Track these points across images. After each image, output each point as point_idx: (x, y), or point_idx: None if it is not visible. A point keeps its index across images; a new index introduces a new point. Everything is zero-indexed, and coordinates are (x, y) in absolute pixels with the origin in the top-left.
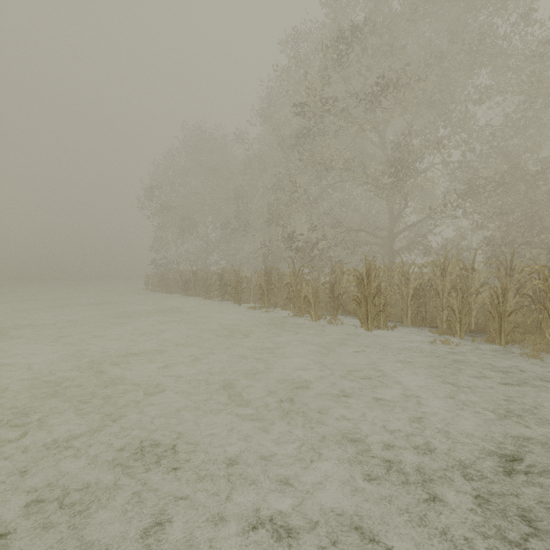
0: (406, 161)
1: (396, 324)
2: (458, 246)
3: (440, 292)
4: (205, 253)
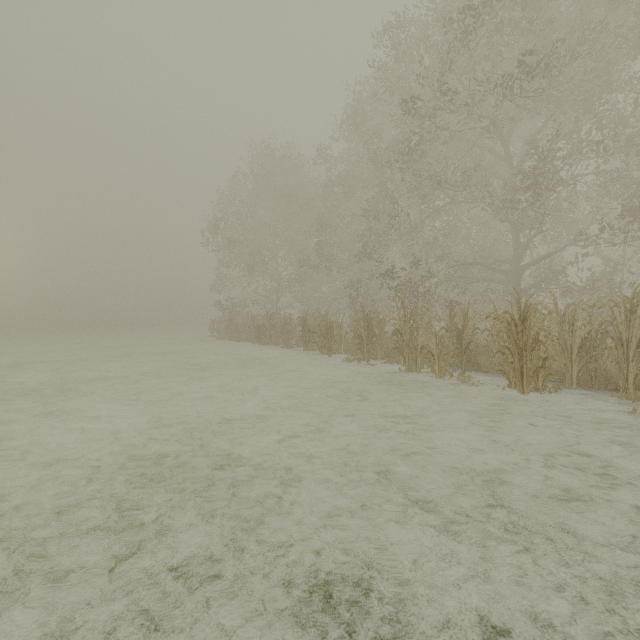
0: (546, 171)
1: (559, 385)
2: (611, 281)
3: (624, 342)
4: (276, 294)
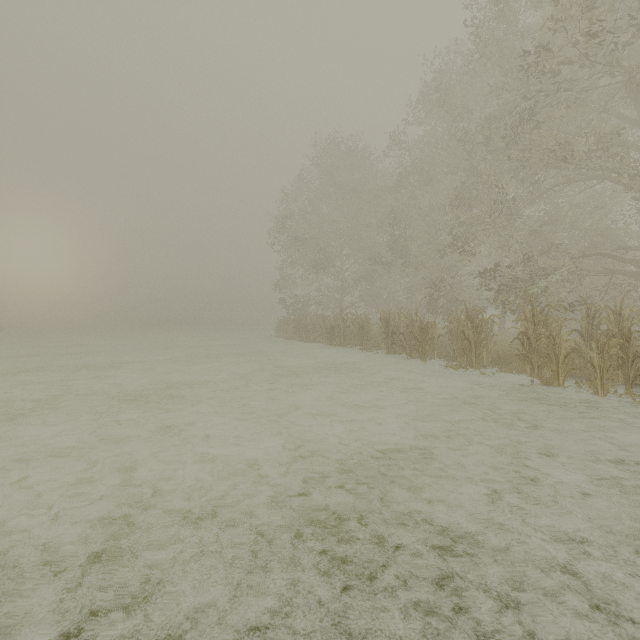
0: None
1: None
2: None
3: None
4: (340, 293)
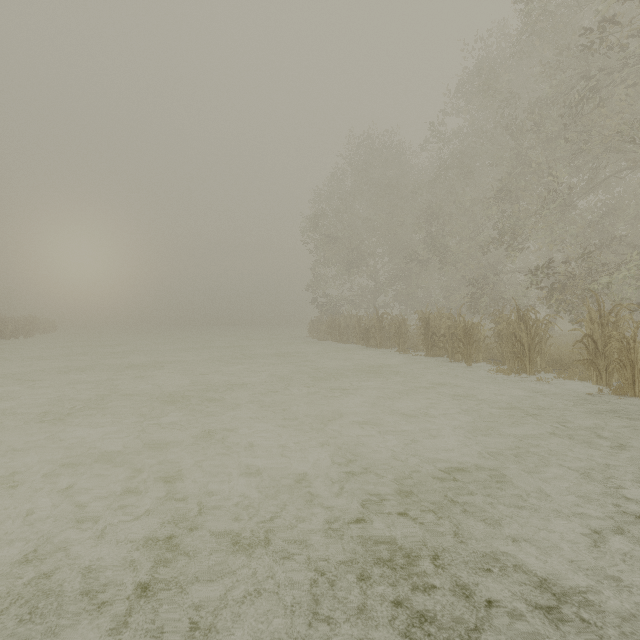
0: None
1: None
2: None
3: None
4: (374, 293)
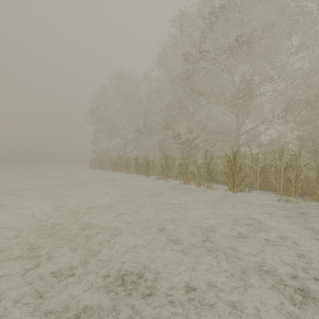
0: (249, 90)
1: (251, 189)
2: (279, 141)
3: (278, 169)
4: (124, 146)
